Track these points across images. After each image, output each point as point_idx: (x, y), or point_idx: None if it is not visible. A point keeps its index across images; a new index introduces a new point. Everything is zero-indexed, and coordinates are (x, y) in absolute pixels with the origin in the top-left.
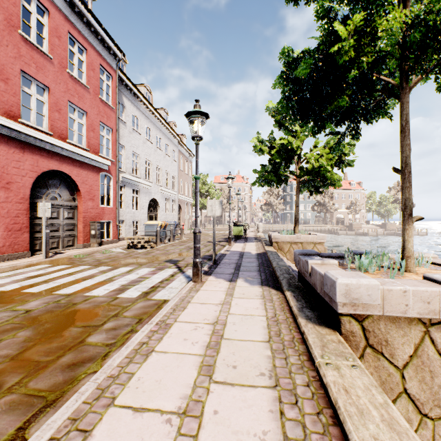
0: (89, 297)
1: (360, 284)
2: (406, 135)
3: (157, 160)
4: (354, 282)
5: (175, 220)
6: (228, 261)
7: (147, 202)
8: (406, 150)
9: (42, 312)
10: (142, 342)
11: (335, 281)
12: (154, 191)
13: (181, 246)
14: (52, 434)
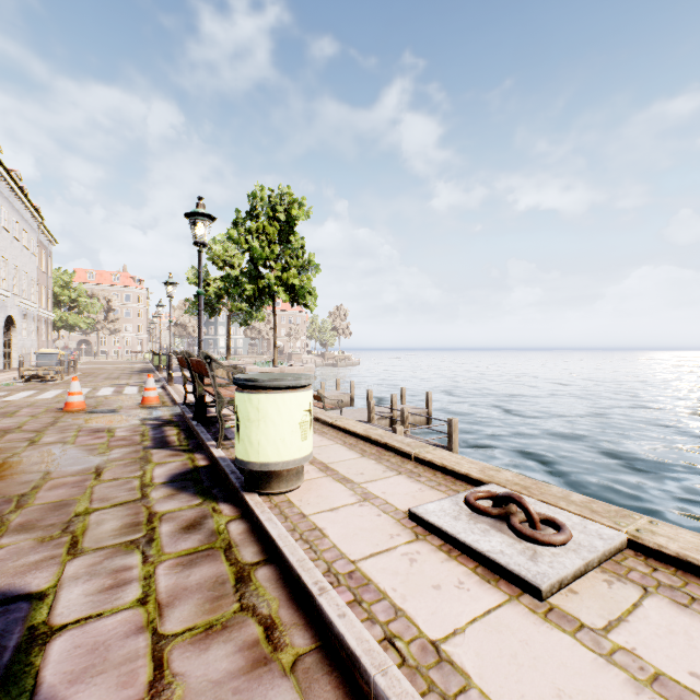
0: (104, 395)
1: (254, 368)
2: (275, 315)
3: (14, 257)
4: (252, 367)
5: (34, 348)
6: (177, 380)
7: (2, 321)
8: (275, 321)
9: (92, 399)
10: (176, 393)
11: (246, 367)
12: (10, 304)
13: (97, 378)
14: (178, 397)
